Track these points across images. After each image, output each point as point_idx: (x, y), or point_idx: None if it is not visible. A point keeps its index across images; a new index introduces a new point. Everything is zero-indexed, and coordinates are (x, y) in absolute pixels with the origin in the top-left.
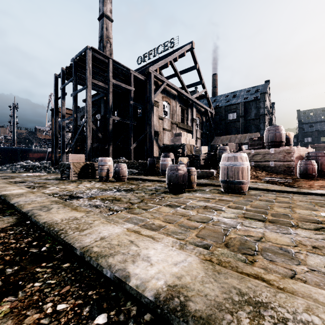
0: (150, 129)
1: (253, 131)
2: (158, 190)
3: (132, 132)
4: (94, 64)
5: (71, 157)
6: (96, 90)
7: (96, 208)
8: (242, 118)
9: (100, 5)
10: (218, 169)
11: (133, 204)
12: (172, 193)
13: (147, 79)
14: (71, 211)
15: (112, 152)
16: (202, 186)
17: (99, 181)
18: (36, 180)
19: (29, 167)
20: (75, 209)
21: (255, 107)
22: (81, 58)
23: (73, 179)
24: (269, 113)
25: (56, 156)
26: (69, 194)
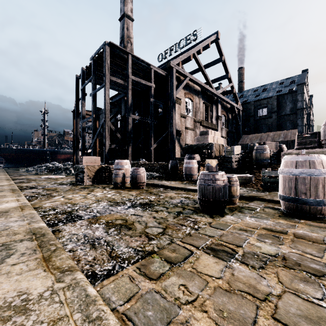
0: (171, 128)
1: (288, 128)
2: (186, 206)
3: (152, 131)
4: (113, 61)
5: (85, 159)
6: (116, 89)
7: (90, 250)
8: (274, 113)
9: (121, 5)
10: (255, 173)
11: (151, 239)
12: (207, 213)
13: (168, 74)
14: (35, 268)
15: (133, 153)
16: (244, 199)
17: (114, 188)
18: (49, 184)
19: (53, 169)
20: (45, 262)
21: (291, 100)
22: (100, 55)
23: (87, 184)
24: (307, 107)
25: (77, 157)
26: (69, 210)
